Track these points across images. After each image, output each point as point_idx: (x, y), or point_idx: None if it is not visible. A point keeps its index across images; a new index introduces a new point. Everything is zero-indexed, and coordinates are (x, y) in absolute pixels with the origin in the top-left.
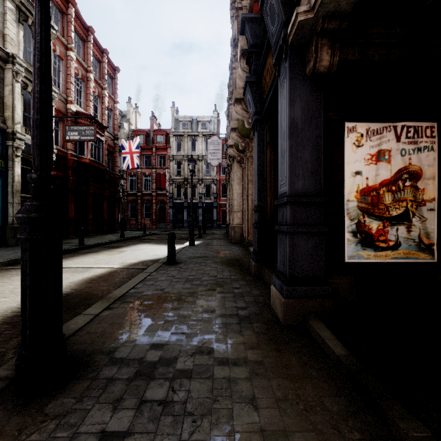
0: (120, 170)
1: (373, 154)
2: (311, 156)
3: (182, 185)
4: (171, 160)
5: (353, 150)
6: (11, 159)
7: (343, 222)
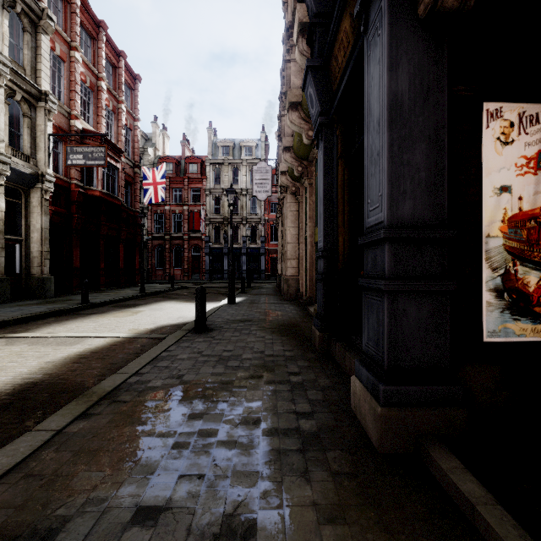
0: (143, 207)
1: (531, 156)
2: (427, 159)
3: (222, 226)
4: (207, 194)
5: (497, 150)
6: None
7: (479, 273)
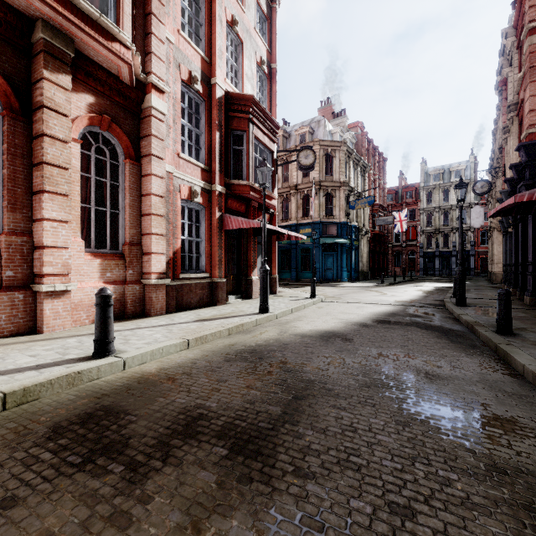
0: None
1: None
2: None
3: (433, 235)
4: (421, 213)
5: None
6: (360, 241)
7: None
